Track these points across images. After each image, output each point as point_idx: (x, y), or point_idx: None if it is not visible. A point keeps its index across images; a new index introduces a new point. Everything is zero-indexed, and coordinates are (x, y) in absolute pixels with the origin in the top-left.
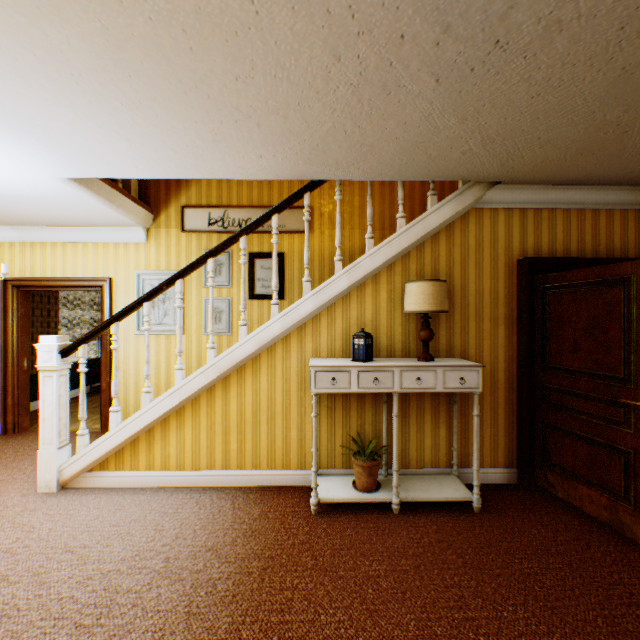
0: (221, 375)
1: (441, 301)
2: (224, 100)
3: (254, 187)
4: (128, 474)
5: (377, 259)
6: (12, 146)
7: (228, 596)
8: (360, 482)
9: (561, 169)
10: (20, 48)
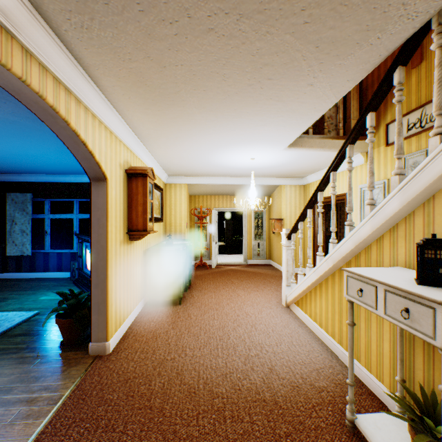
0: (335, 265)
1: None
2: (240, 89)
3: None
4: (303, 314)
5: None
6: (254, 148)
7: (238, 386)
8: None
9: None
10: (205, 126)
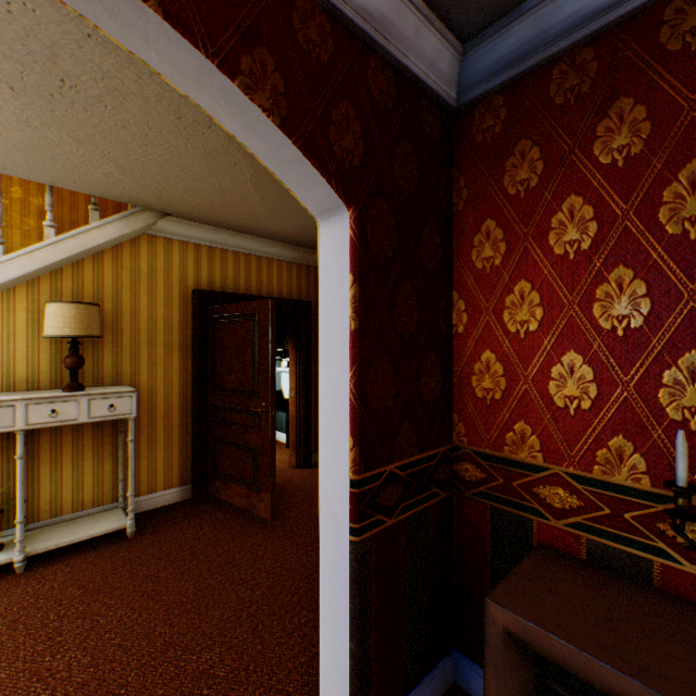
0: None
1: (89, 325)
2: None
3: None
4: None
5: (10, 271)
6: None
7: None
8: None
9: (220, 216)
10: None
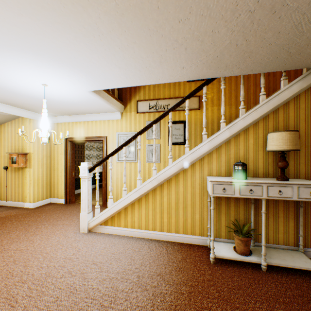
0: (159, 183)
1: (295, 143)
2: (170, 36)
3: (171, 88)
4: (116, 228)
5: (247, 120)
6: (71, 78)
7: (172, 305)
8: (239, 249)
9: None
10: (78, 25)
